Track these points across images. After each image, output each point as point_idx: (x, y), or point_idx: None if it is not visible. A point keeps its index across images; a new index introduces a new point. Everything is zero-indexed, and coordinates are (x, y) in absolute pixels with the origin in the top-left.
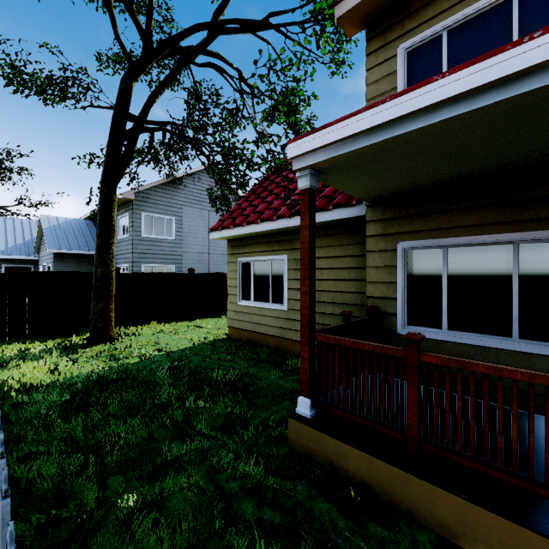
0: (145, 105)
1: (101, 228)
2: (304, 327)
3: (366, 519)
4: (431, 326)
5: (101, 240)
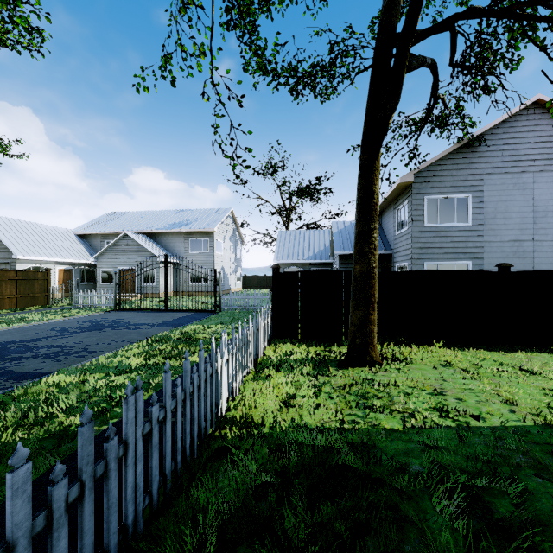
0: None
1: (359, 210)
2: None
3: None
4: None
5: (359, 226)
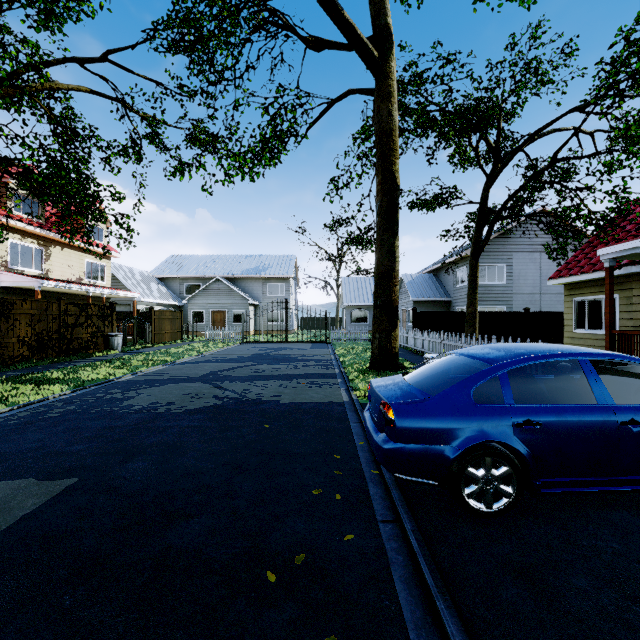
0: (501, 207)
1: (471, 284)
2: (606, 328)
3: None
4: None
5: (471, 291)
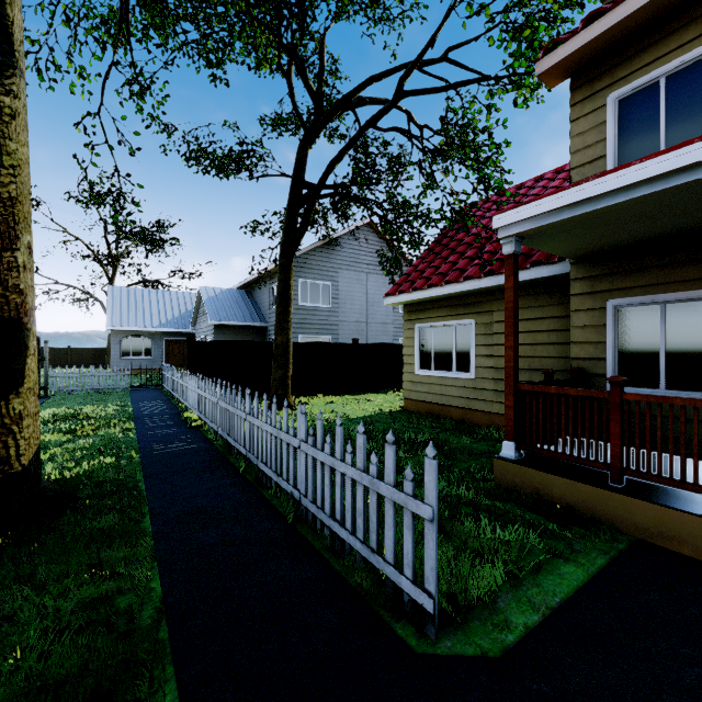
0: (324, 173)
1: (281, 297)
2: (508, 378)
3: (571, 525)
4: (646, 386)
5: (281, 309)
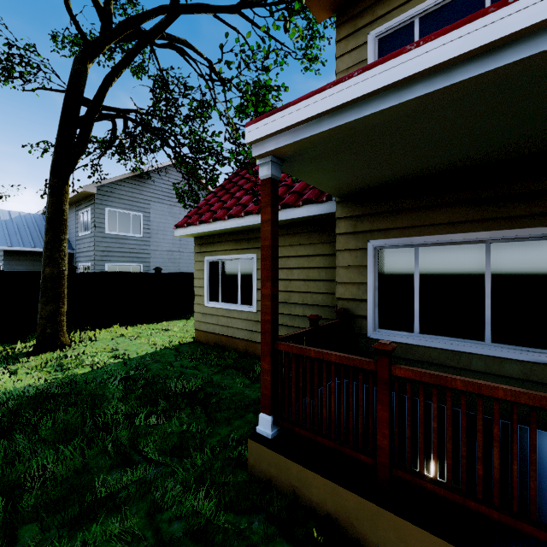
0: (100, 87)
1: (50, 223)
2: (265, 334)
3: None
4: (402, 329)
5: (50, 236)
